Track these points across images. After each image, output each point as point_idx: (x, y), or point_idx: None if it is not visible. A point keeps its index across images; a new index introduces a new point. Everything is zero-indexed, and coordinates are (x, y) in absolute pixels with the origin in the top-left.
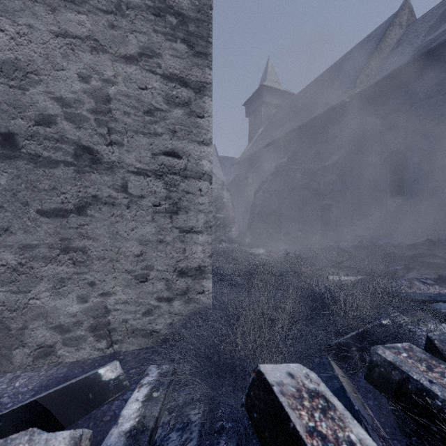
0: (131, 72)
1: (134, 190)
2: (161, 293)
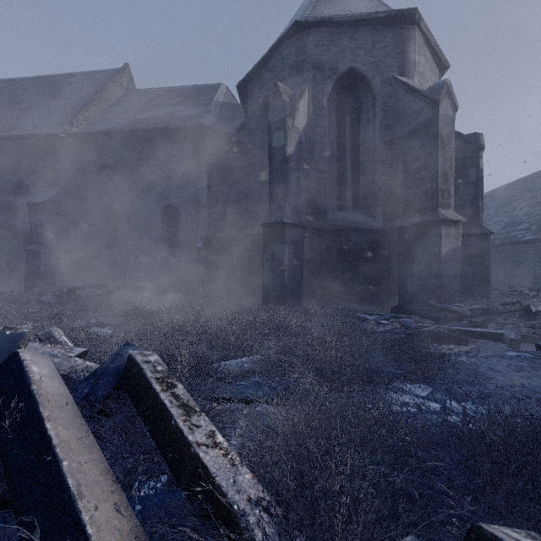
0: None
1: None
2: None
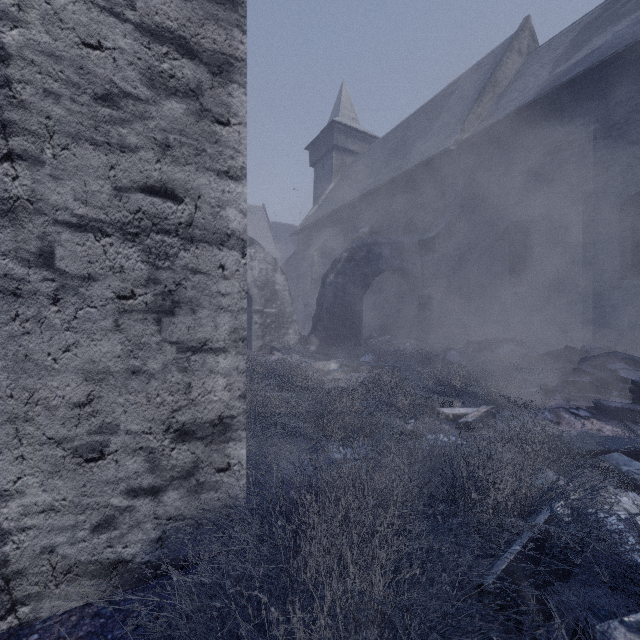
0: (62, 4)
1: (70, 263)
2: (136, 478)
